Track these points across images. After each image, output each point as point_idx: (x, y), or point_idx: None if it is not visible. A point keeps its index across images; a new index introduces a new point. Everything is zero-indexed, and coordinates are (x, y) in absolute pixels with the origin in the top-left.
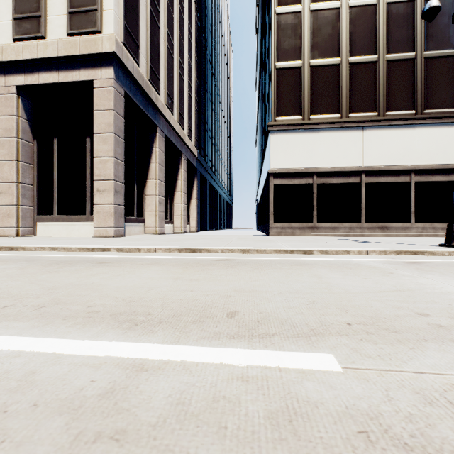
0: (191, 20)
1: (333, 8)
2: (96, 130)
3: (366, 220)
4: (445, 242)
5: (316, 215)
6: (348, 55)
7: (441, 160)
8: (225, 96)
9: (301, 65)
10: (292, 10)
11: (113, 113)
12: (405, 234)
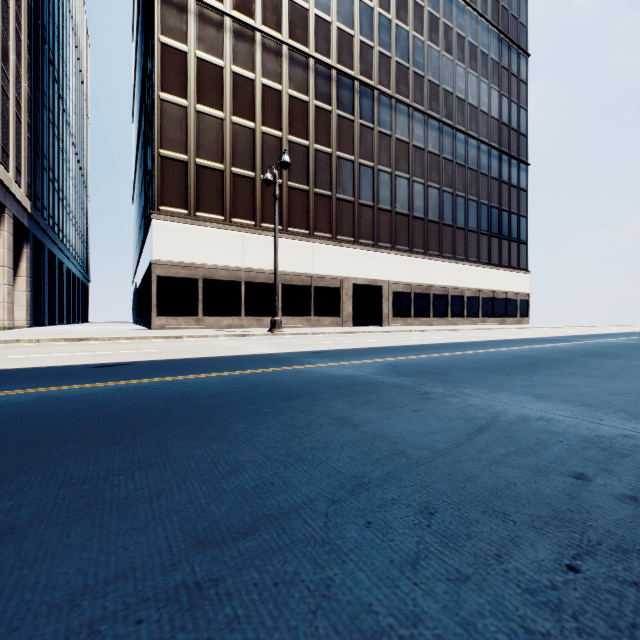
0: (21, 2)
1: (218, 118)
2: None
3: (246, 314)
4: (270, 330)
5: (202, 309)
6: (231, 166)
7: (299, 269)
8: (77, 110)
9: (188, 161)
10: (178, 103)
11: None
12: None
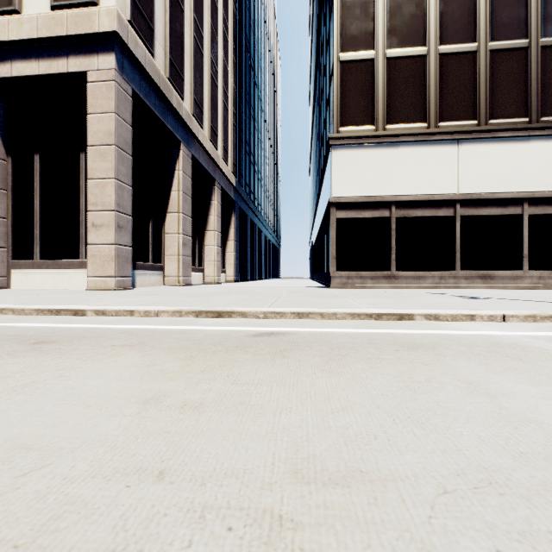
0: (228, 9)
1: None
2: (90, 141)
3: (462, 266)
4: None
5: (394, 260)
6: (438, 43)
7: None
8: (272, 113)
9: (374, 57)
10: None
11: (114, 118)
12: (515, 286)
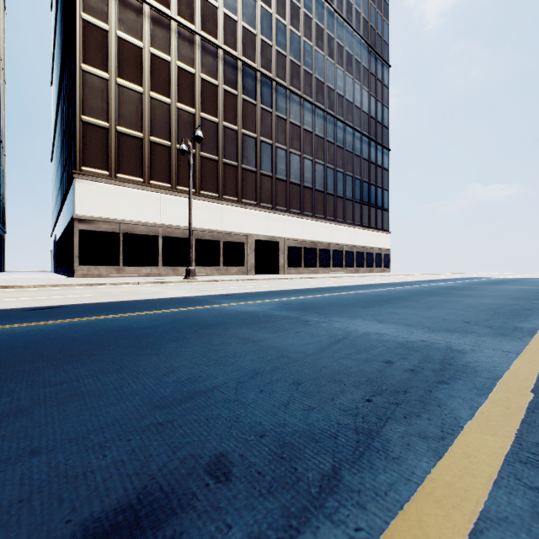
0: None
1: (138, 92)
2: None
3: (163, 264)
4: (185, 277)
5: (122, 259)
6: (150, 135)
7: (210, 226)
8: None
9: (109, 127)
10: (100, 75)
11: None
12: None
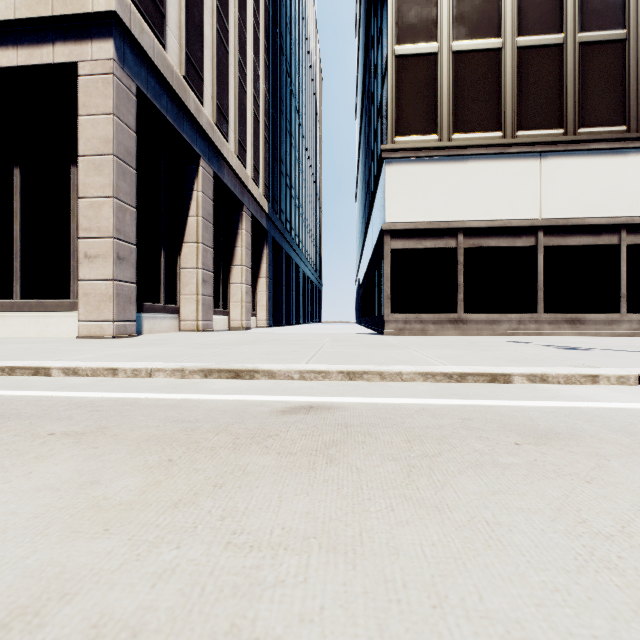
0: (259, 1)
1: None
2: (82, 149)
3: (545, 308)
4: None
5: (461, 300)
6: (515, 34)
7: None
8: (311, 128)
9: (437, 50)
10: None
11: (112, 121)
12: (610, 332)
